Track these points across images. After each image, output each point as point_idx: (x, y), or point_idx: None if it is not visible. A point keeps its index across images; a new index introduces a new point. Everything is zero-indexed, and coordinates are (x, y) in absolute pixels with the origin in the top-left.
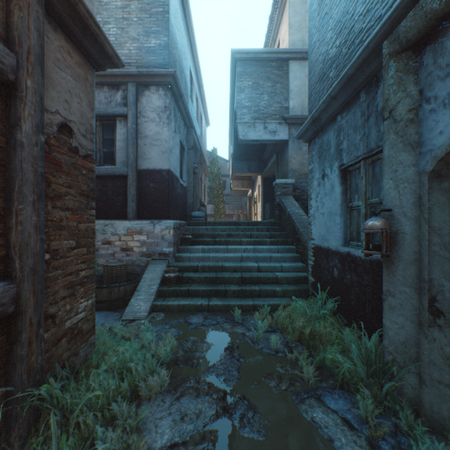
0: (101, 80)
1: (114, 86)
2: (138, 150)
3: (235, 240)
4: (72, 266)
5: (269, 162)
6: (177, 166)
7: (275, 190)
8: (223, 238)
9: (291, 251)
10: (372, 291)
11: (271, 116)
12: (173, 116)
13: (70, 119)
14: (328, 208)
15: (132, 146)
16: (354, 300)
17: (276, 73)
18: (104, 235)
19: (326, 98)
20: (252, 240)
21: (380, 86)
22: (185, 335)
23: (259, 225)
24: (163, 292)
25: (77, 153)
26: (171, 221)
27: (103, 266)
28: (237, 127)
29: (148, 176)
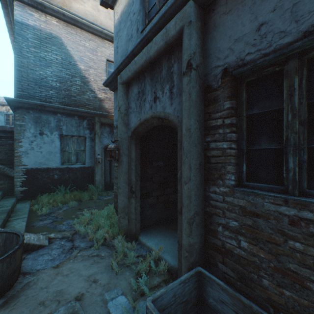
0: None
1: None
2: None
3: None
4: None
5: None
6: None
7: None
8: None
9: None
10: (82, 176)
11: None
12: None
13: None
14: (49, 150)
15: None
16: (72, 182)
17: None
18: None
19: (62, 107)
20: None
21: (85, 120)
22: (71, 218)
23: None
24: None
25: None
26: None
27: None
28: None
29: None
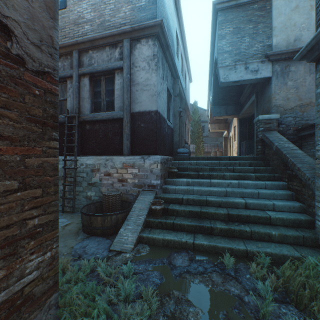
0: (103, 42)
1: (113, 45)
2: (132, 96)
3: (217, 174)
4: (9, 216)
5: (247, 103)
6: (164, 109)
7: (257, 127)
8: (205, 171)
9: (281, 187)
10: None
11: (252, 56)
12: (160, 64)
13: (6, 15)
14: None
15: (126, 93)
16: None
17: (258, 14)
18: (105, 168)
19: None
20: (235, 175)
21: None
22: (168, 285)
23: (240, 160)
24: (149, 223)
25: (22, 65)
26: (158, 156)
27: (102, 195)
28: (218, 71)
29: (139, 117)
